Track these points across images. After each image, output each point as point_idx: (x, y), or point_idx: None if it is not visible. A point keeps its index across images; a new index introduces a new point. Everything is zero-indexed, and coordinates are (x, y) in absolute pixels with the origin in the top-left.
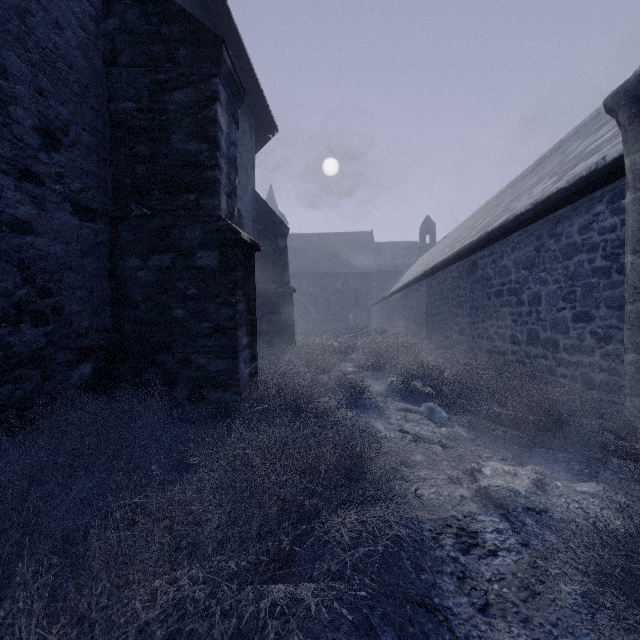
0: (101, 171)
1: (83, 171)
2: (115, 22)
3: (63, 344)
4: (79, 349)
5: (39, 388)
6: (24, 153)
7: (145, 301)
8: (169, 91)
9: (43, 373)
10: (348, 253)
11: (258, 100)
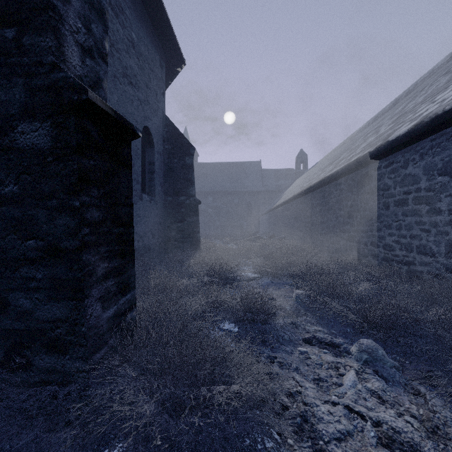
0: None
1: None
2: None
3: None
4: None
5: None
6: None
7: None
8: None
9: None
10: (243, 177)
11: (166, 31)
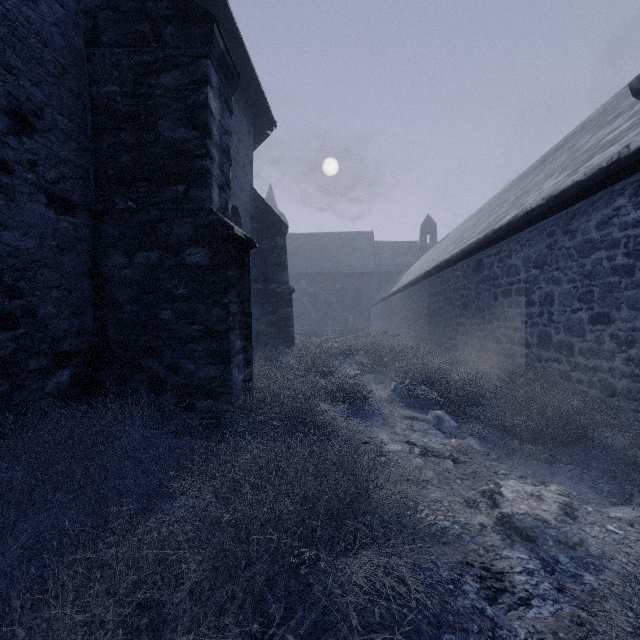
0: (82, 160)
1: (60, 159)
2: None
3: (36, 349)
4: (56, 354)
5: (7, 399)
6: None
7: (130, 302)
8: (156, 73)
9: (12, 382)
10: (348, 253)
11: (256, 94)
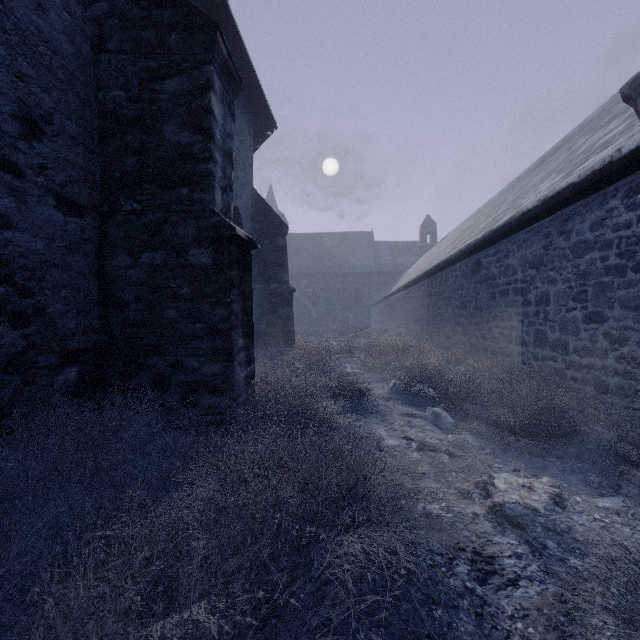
0: (88, 164)
1: (68, 163)
2: (103, 6)
3: (46, 347)
4: (64, 352)
5: (18, 394)
6: (1, 142)
7: (135, 301)
8: (160, 79)
9: (23, 378)
10: (348, 253)
11: (257, 96)
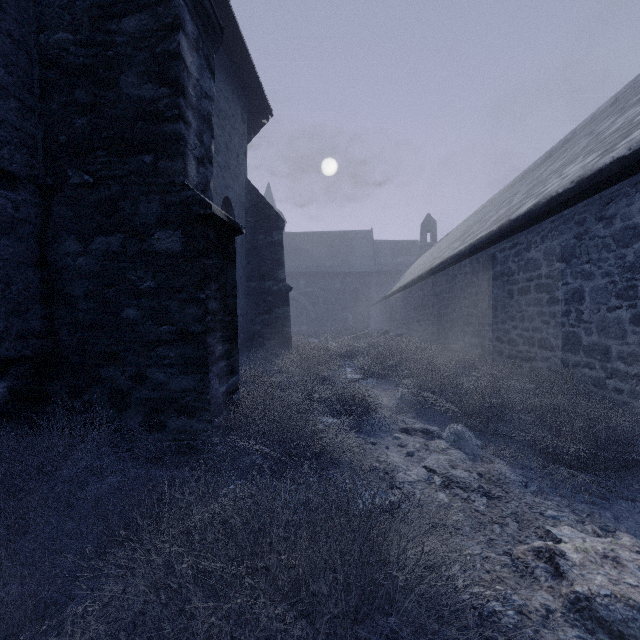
0: (26, 123)
1: None
2: None
3: None
4: None
5: None
6: None
7: (86, 297)
8: (117, 17)
9: None
10: (347, 252)
11: (250, 79)
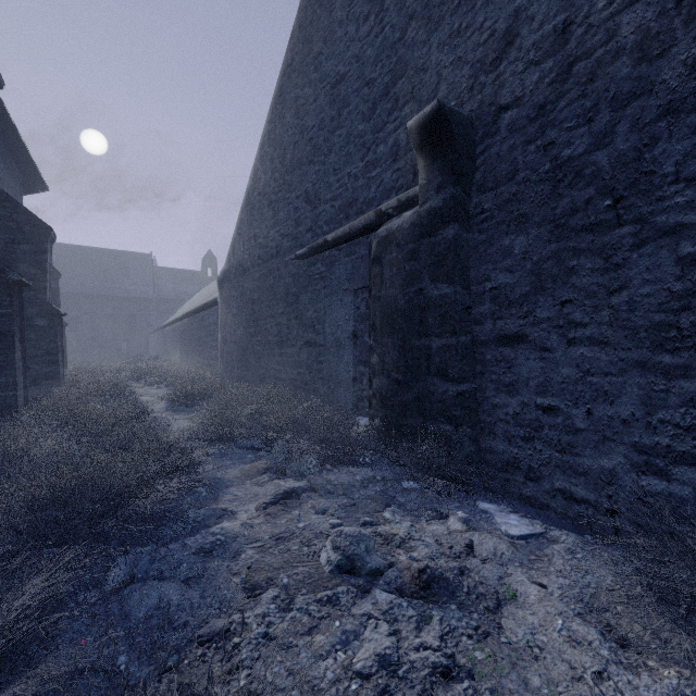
0: None
1: None
2: None
3: None
4: None
5: None
6: None
7: None
8: (18, 244)
9: None
10: (121, 274)
11: (32, 172)
